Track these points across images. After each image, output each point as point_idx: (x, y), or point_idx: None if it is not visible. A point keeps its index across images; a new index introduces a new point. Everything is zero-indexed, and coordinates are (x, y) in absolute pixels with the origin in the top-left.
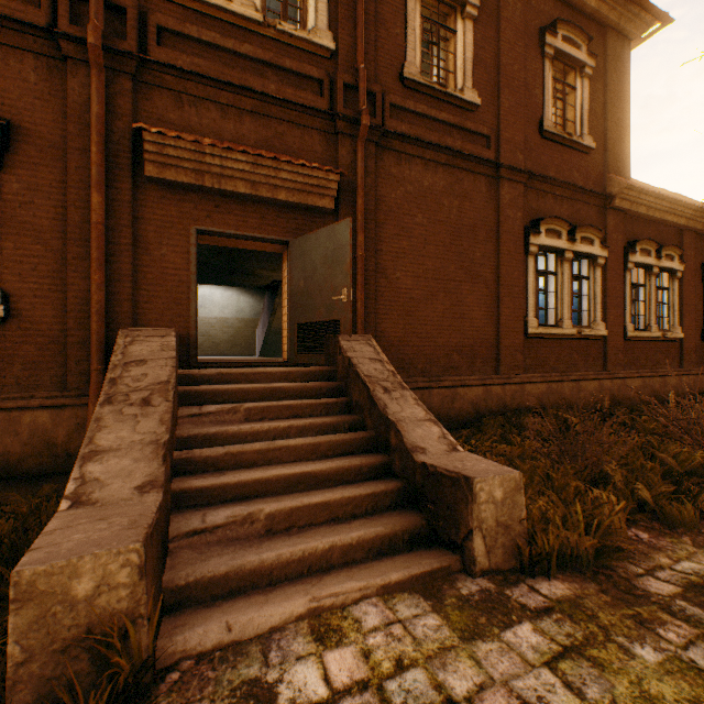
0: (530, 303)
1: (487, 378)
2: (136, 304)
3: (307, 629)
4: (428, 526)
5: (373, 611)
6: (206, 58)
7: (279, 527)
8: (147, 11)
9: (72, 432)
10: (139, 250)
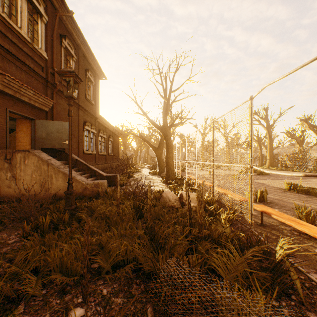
0: (84, 144)
1: None
2: None
3: None
4: (109, 185)
5: None
6: (11, 46)
7: None
8: None
9: None
10: None
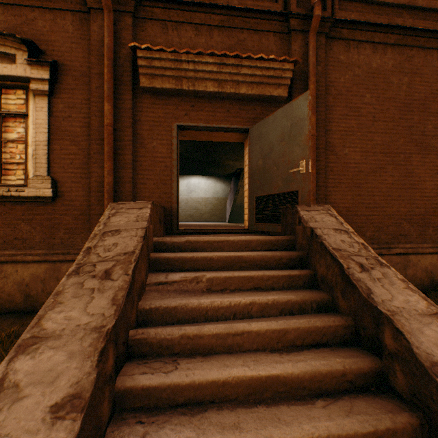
0: None
1: None
2: (135, 185)
3: None
4: None
5: None
6: None
7: None
8: None
9: None
10: (137, 144)
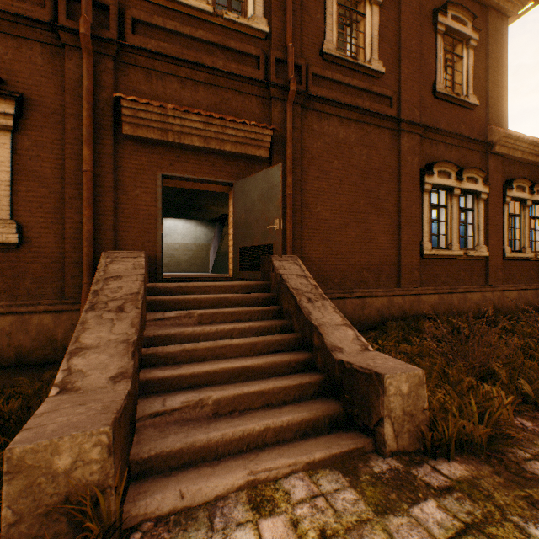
0: (425, 230)
1: (390, 291)
2: (117, 232)
3: (245, 499)
4: (345, 412)
5: (300, 484)
6: (169, 42)
7: (224, 411)
8: (125, 7)
9: (68, 331)
10: (118, 191)
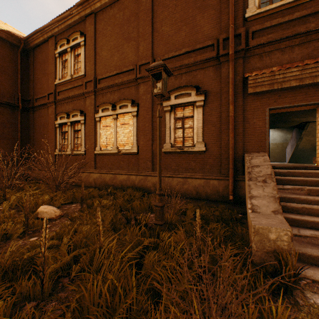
0: None
1: None
2: (243, 143)
3: None
4: None
5: None
6: (273, 32)
7: None
8: (248, 29)
9: (223, 188)
10: (244, 122)
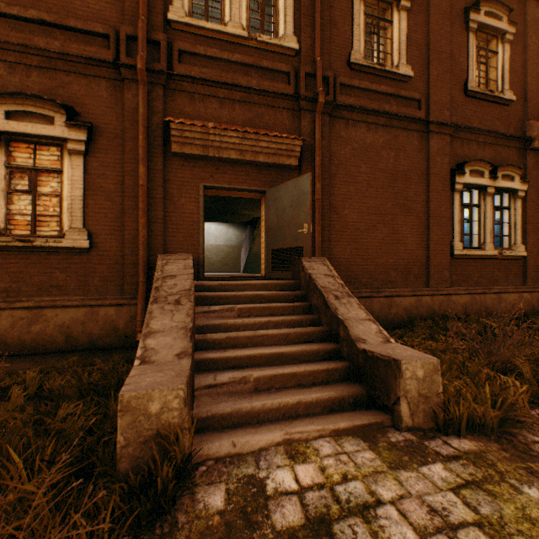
0: (456, 230)
1: (419, 290)
2: (166, 237)
3: (283, 451)
4: (367, 394)
5: (327, 445)
6: (209, 67)
7: (263, 387)
8: (172, 41)
9: (128, 322)
10: (167, 201)
